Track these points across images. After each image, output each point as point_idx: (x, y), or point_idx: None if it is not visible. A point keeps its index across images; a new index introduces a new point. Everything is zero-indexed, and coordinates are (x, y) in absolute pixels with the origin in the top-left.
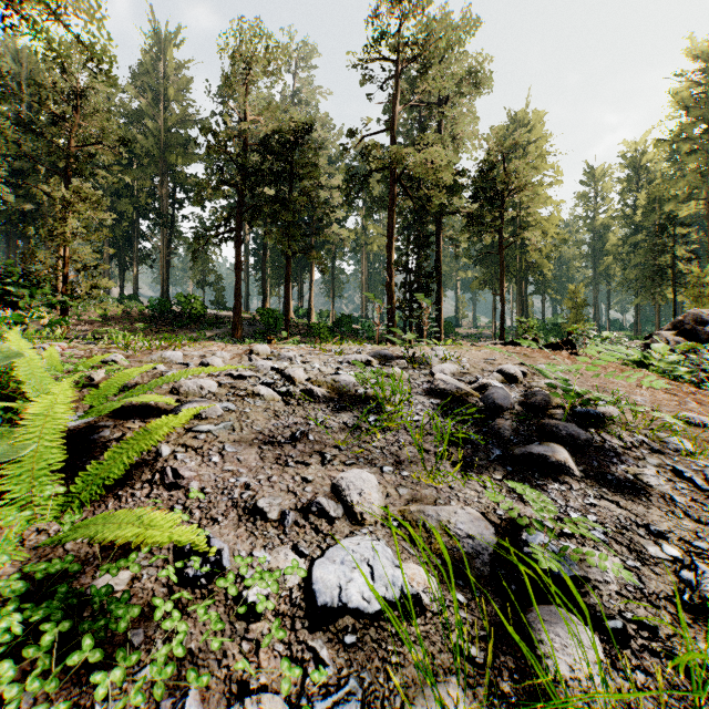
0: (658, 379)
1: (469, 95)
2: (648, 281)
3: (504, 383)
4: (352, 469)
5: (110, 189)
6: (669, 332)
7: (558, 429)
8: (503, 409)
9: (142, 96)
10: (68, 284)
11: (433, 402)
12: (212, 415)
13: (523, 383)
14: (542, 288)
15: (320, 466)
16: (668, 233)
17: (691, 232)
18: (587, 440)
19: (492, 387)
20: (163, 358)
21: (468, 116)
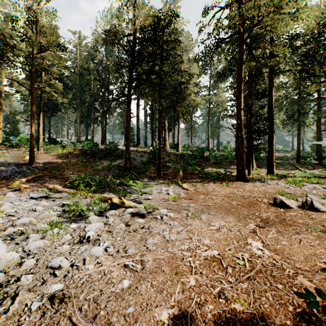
0: None
1: None
2: None
3: None
4: None
5: (80, 88)
6: None
7: None
8: None
9: None
10: None
11: None
12: None
13: None
14: None
15: None
16: None
17: None
18: None
19: None
20: None
21: None
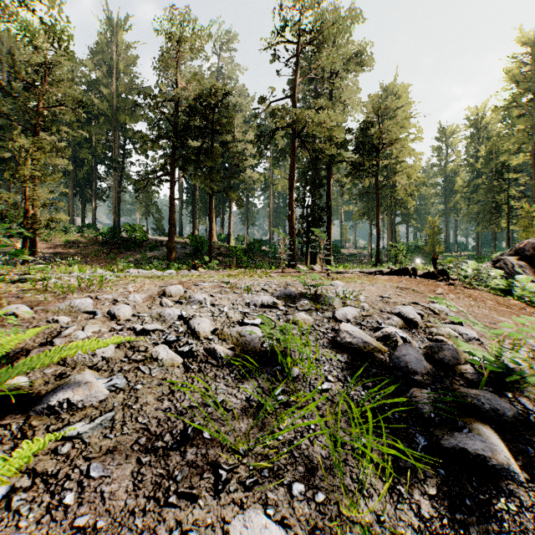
0: (532, 312)
1: (352, 70)
2: (488, 215)
3: (404, 328)
4: (253, 510)
5: (73, 142)
6: (513, 257)
7: (480, 401)
8: (417, 374)
9: (98, 69)
10: (28, 218)
11: (341, 359)
12: (91, 402)
13: (422, 327)
14: (406, 219)
15: (211, 498)
16: (504, 177)
17: (521, 177)
18: (513, 415)
19: (401, 344)
20: (71, 306)
21: (351, 87)
